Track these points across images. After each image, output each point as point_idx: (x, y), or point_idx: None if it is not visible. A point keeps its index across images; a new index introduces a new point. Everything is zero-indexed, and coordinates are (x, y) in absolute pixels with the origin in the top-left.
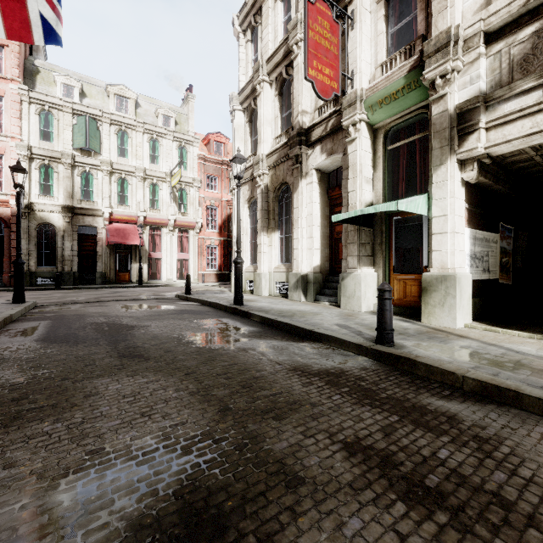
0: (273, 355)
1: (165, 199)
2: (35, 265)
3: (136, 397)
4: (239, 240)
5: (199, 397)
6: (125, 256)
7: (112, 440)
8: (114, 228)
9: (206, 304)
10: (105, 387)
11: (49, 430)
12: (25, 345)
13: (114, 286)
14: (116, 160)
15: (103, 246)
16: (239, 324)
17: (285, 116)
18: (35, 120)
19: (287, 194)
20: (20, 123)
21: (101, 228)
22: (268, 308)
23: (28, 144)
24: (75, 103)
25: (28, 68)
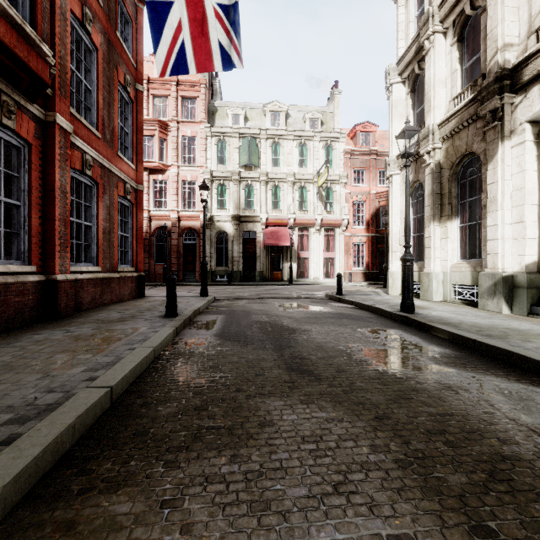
0: (511, 408)
1: (312, 200)
2: (214, 266)
3: (318, 445)
4: (408, 232)
5: (416, 477)
6: (277, 256)
7: (302, 534)
8: (269, 231)
9: (363, 307)
10: (279, 414)
11: (226, 474)
12: (207, 340)
13: (269, 283)
14: (271, 170)
15: (261, 248)
16: (419, 340)
17: (468, 66)
18: (214, 149)
19: (471, 168)
20: (206, 154)
21: (259, 232)
22: (454, 320)
23: (210, 170)
24: (240, 128)
25: (210, 110)
